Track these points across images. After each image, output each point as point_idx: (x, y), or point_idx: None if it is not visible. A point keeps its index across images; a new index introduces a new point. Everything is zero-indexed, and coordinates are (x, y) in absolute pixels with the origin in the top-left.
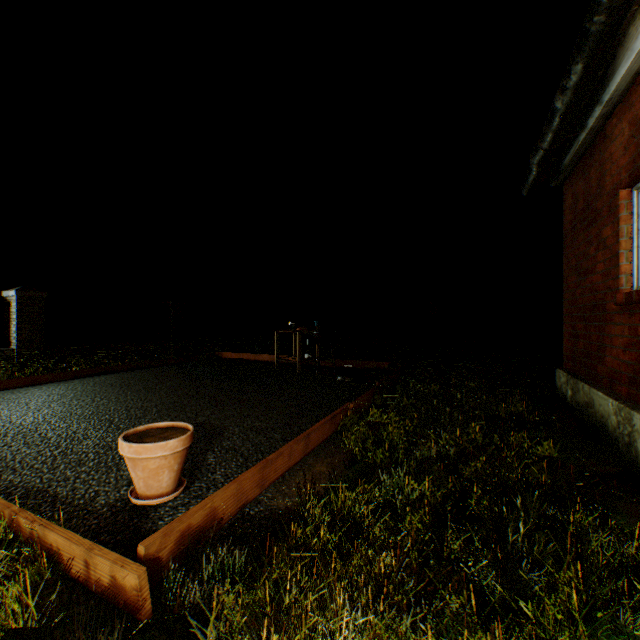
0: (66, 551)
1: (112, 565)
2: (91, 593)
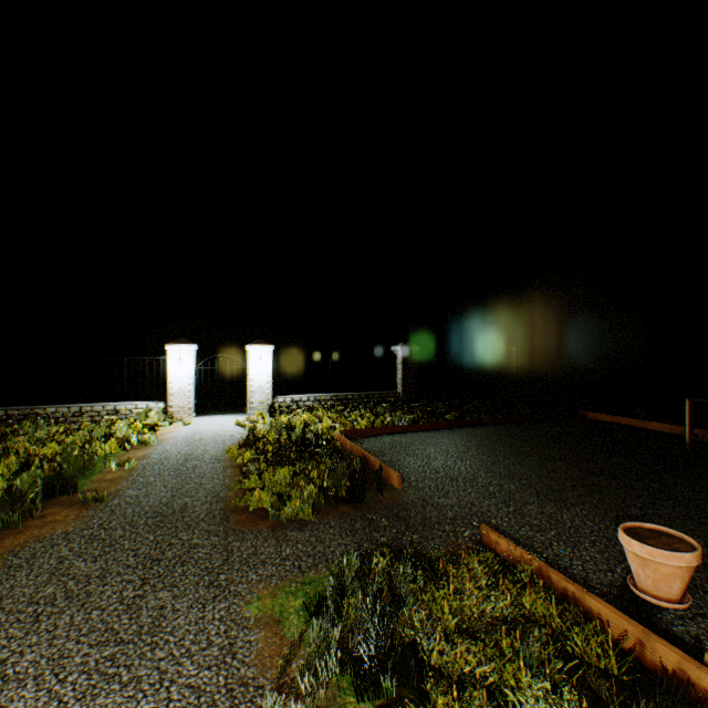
0: (609, 620)
1: (679, 659)
2: (644, 668)
